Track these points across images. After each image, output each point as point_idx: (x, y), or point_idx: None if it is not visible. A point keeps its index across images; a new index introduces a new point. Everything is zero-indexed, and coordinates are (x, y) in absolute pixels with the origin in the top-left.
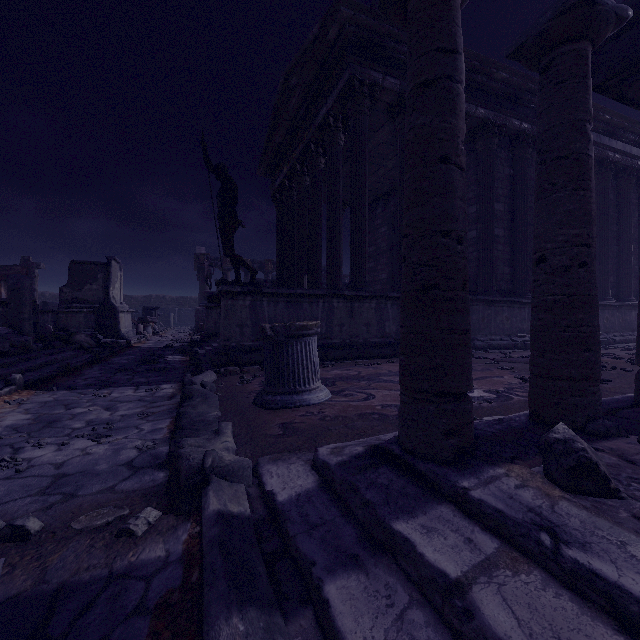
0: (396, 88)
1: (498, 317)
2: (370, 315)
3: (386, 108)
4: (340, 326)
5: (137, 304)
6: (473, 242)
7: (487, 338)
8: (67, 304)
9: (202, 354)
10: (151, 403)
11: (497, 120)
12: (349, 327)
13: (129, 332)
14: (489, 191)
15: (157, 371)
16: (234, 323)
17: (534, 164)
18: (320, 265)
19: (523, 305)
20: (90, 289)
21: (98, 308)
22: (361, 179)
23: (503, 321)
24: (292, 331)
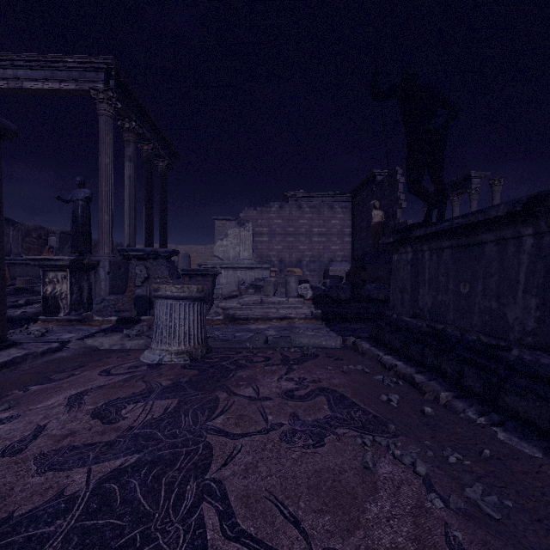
0: None
1: None
2: None
3: None
4: None
5: None
6: None
7: None
8: None
9: None
10: None
11: None
12: None
13: None
14: None
15: None
16: (397, 286)
17: None
18: None
19: None
20: None
21: None
22: None
23: None
24: None
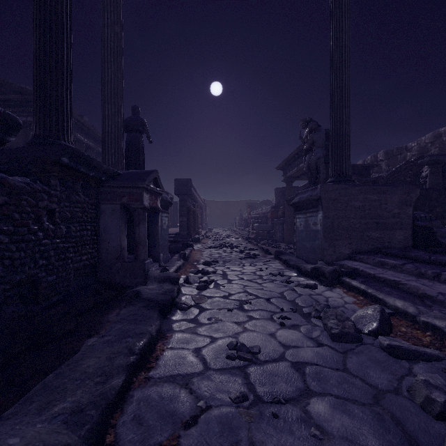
0: None
1: None
2: None
3: None
4: None
5: None
6: None
7: None
8: None
9: None
10: None
11: (95, 148)
12: None
13: None
14: None
15: None
16: None
17: None
18: None
19: None
20: None
21: None
22: None
23: None
24: None
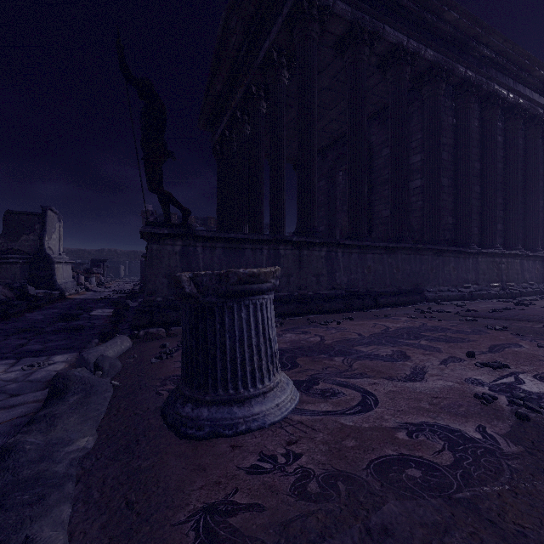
0: (347, 16)
1: (445, 267)
2: (320, 264)
3: (334, 42)
4: (287, 276)
5: (90, 257)
6: (417, 191)
7: (436, 289)
8: (2, 255)
9: (132, 308)
10: (8, 397)
11: (444, 65)
12: (297, 278)
13: (67, 283)
14: (436, 138)
15: (67, 331)
16: (160, 273)
17: (474, 116)
18: (262, 213)
19: (468, 255)
20: (27, 240)
21: (31, 259)
22: (310, 112)
23: (450, 271)
24: (231, 285)
